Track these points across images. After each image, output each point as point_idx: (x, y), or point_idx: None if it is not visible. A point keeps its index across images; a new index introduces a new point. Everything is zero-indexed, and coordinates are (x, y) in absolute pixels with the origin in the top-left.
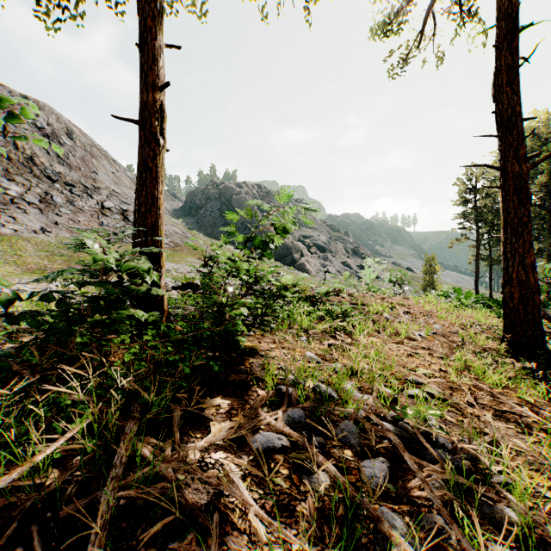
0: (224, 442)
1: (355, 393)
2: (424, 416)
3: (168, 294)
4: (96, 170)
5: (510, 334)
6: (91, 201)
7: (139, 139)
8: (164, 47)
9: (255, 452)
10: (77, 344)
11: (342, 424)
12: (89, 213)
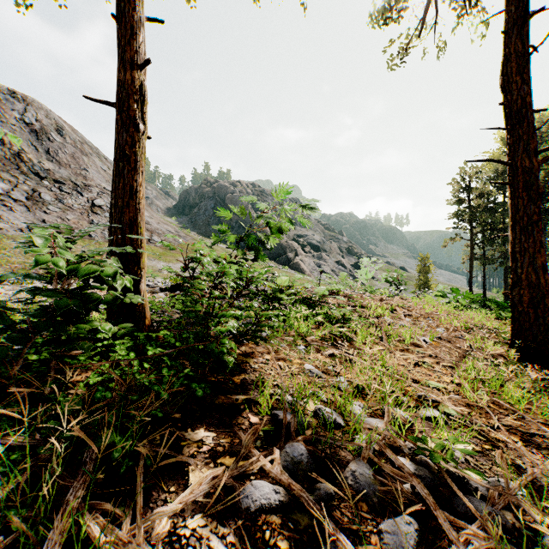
0: (205, 498)
1: (364, 416)
2: (452, 452)
3: (154, 297)
4: (87, 167)
5: (518, 339)
6: (81, 199)
7: (115, 124)
8: (145, 22)
9: (245, 512)
10: (35, 362)
11: (352, 463)
12: (79, 211)
